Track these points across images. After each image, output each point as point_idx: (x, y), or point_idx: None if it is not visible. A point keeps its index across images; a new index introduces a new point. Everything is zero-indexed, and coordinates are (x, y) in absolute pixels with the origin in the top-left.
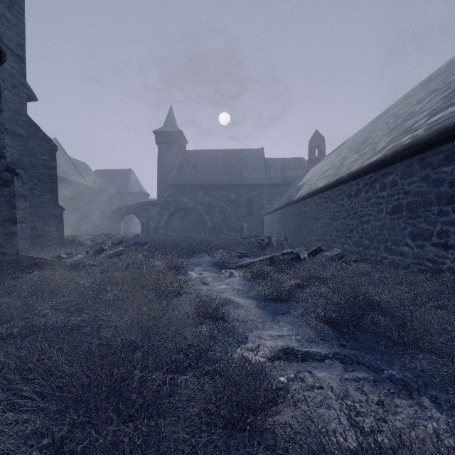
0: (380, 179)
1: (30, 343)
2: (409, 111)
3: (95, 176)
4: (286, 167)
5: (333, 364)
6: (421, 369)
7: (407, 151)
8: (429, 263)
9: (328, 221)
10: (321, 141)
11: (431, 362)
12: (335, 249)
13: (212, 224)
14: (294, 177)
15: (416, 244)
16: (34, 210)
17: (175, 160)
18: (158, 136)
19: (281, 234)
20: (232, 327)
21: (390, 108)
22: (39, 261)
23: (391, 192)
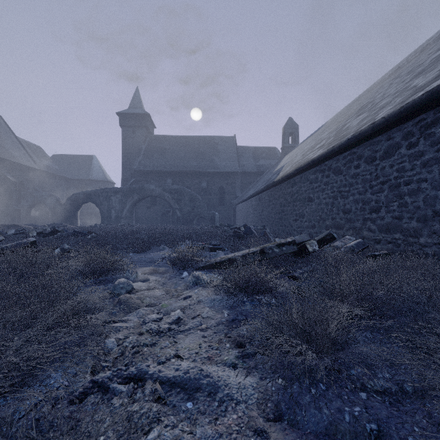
0: None
1: None
2: (430, 58)
3: (50, 161)
4: (258, 156)
5: None
6: None
7: None
8: None
9: (330, 200)
10: (295, 129)
11: None
12: (346, 237)
13: (181, 213)
14: (267, 166)
15: None
16: None
17: (141, 145)
18: (123, 118)
19: (258, 222)
20: None
21: (377, 83)
22: None
23: None
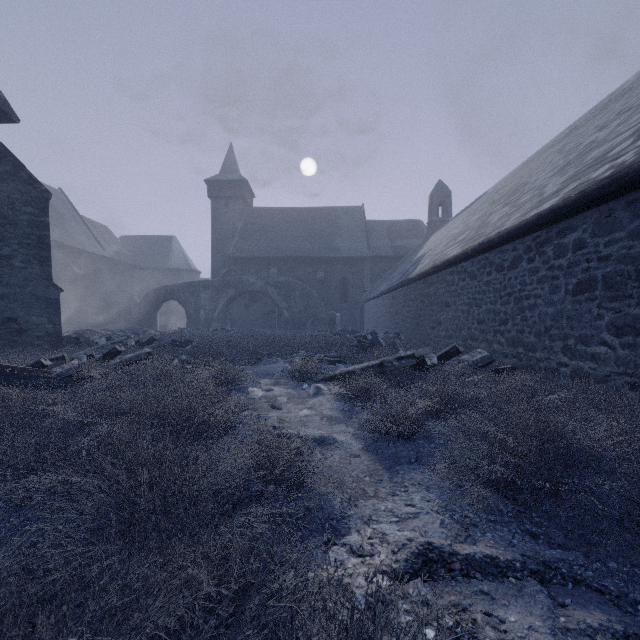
0: (555, 239)
1: None
2: (586, 141)
3: (120, 245)
4: (396, 233)
5: (527, 586)
6: None
7: (608, 189)
8: None
9: (466, 308)
10: (447, 196)
11: None
12: (477, 350)
13: (290, 314)
14: (408, 247)
15: (621, 341)
16: (13, 291)
17: (236, 222)
18: (213, 187)
19: (391, 328)
20: (319, 495)
21: (549, 145)
22: None
23: (574, 258)
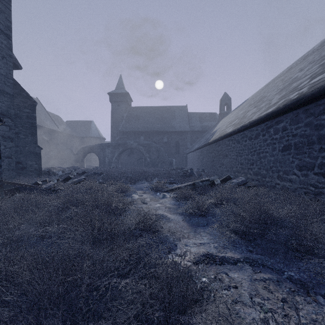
0: (274, 125)
1: (1, 252)
2: (293, 77)
3: (66, 125)
4: (203, 119)
5: (244, 266)
6: (313, 270)
7: (295, 104)
8: (312, 187)
9: (235, 157)
10: (228, 100)
11: (323, 266)
12: (240, 177)
13: (150, 159)
14: (209, 126)
15: (301, 173)
16: (19, 149)
17: (123, 113)
18: (111, 96)
19: (200, 167)
20: (164, 237)
21: (279, 76)
22: (20, 186)
23: (282, 135)
